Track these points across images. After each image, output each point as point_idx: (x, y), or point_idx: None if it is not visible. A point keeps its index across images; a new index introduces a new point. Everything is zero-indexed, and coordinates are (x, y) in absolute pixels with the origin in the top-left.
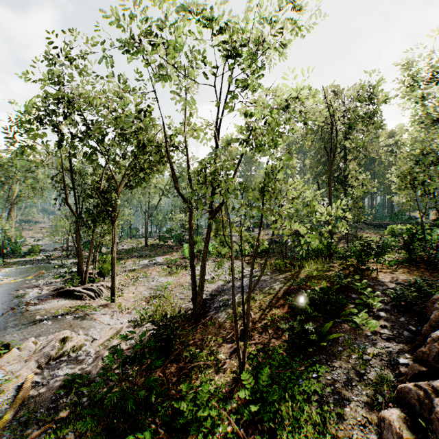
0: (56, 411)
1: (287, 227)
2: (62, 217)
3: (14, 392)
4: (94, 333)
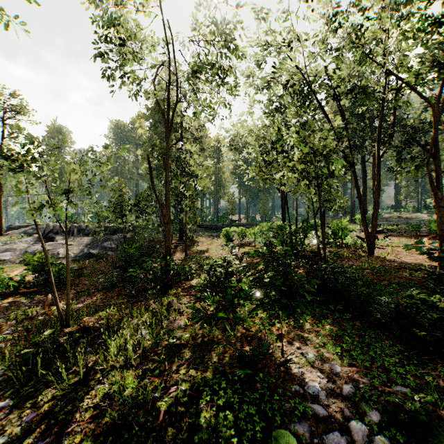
0: None
1: None
2: None
3: None
4: None
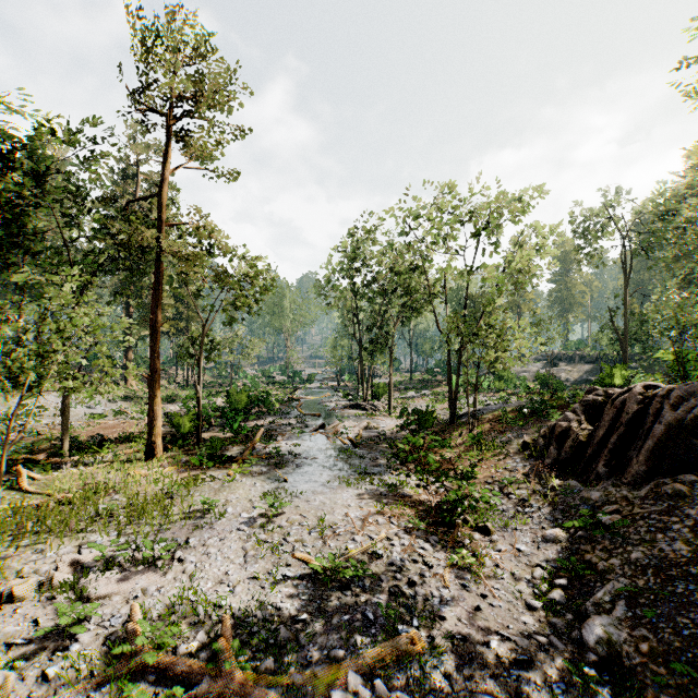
0: (377, 441)
1: (492, 354)
2: (334, 347)
3: (355, 434)
4: (382, 426)
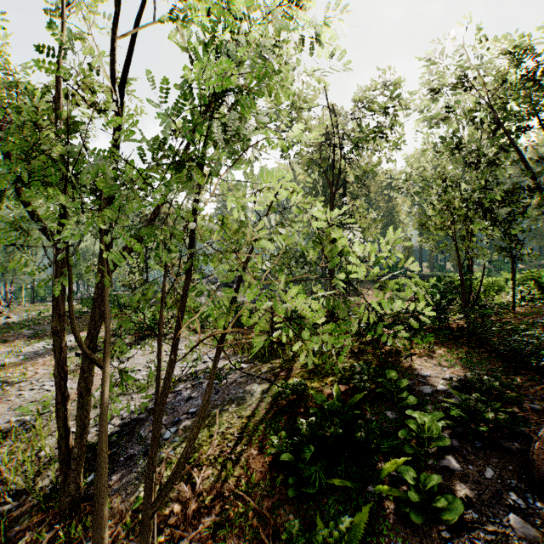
0: None
1: (264, 303)
2: None
3: None
4: None
